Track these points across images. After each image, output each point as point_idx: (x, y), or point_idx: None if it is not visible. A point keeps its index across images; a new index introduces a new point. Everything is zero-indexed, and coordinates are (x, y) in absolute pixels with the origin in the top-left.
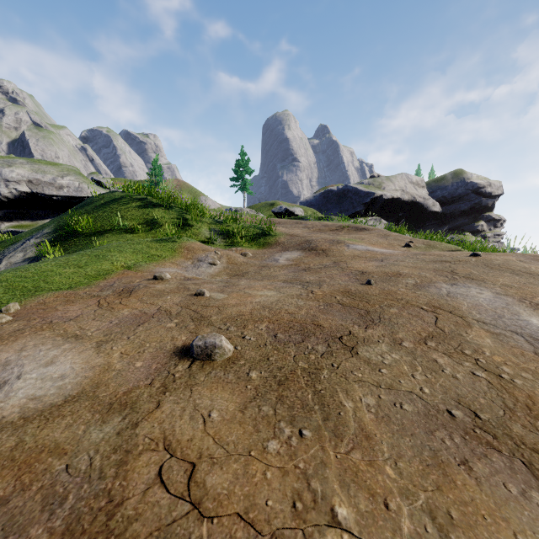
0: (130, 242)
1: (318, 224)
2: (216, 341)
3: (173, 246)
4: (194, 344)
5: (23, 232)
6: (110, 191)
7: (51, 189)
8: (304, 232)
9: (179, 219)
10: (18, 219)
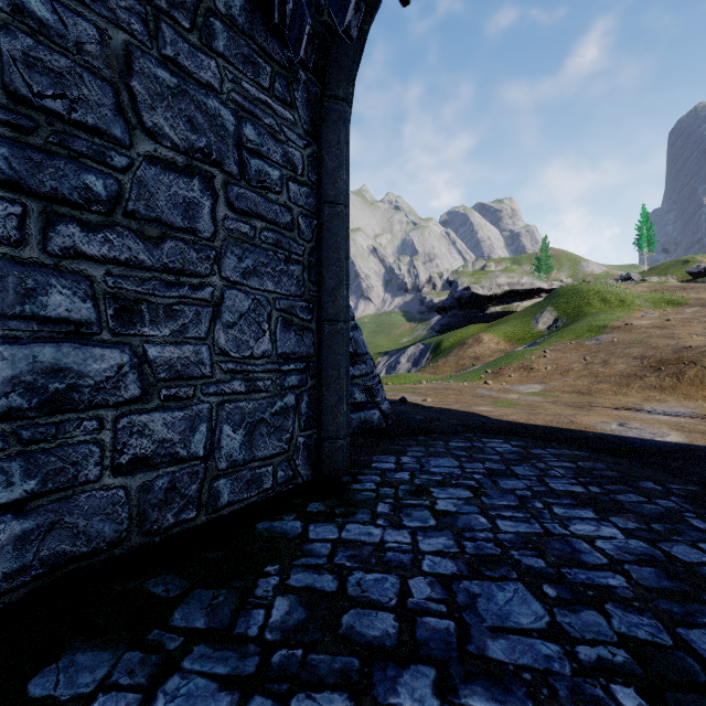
0: (613, 309)
1: None
2: (670, 319)
3: (632, 309)
4: (666, 319)
5: (531, 310)
6: (568, 286)
7: (518, 286)
8: None
9: (620, 297)
10: (500, 305)
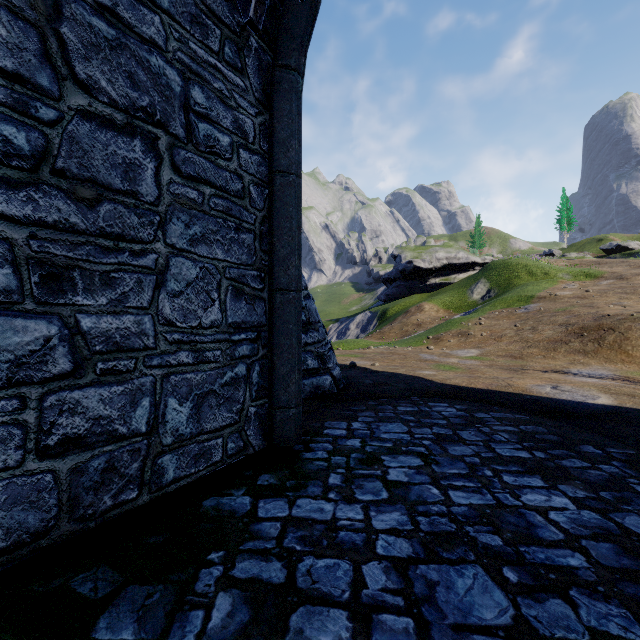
0: (539, 281)
1: (639, 262)
2: (589, 290)
3: (555, 281)
4: (586, 290)
5: (466, 282)
6: (500, 260)
7: (455, 260)
8: (624, 269)
9: (545, 270)
10: (439, 277)
